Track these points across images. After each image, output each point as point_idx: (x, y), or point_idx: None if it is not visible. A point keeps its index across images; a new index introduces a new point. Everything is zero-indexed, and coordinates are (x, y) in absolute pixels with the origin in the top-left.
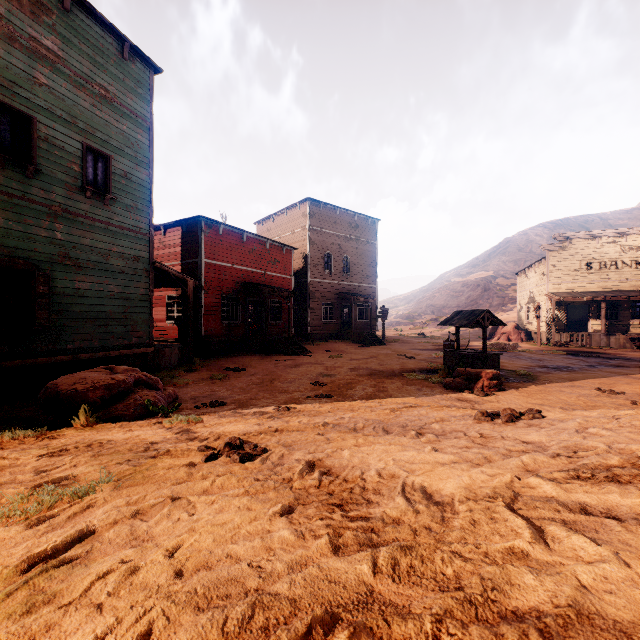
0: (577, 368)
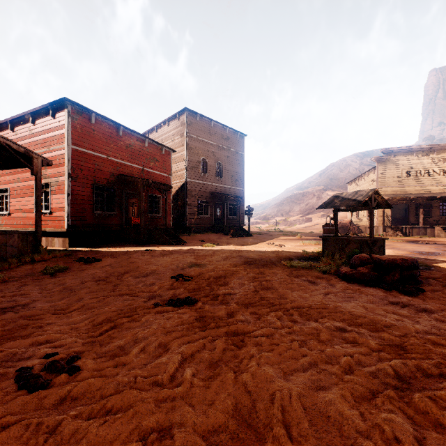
0: (442, 253)
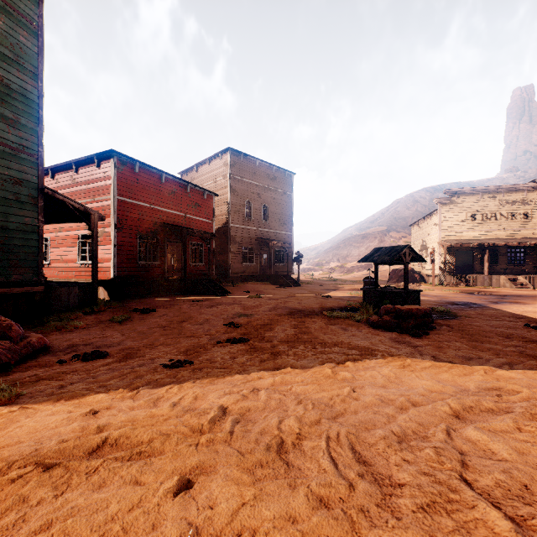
0: (484, 304)
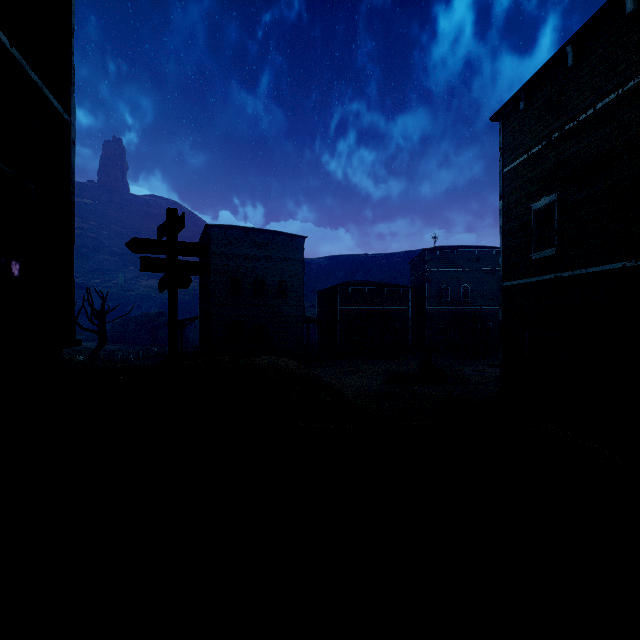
0: None
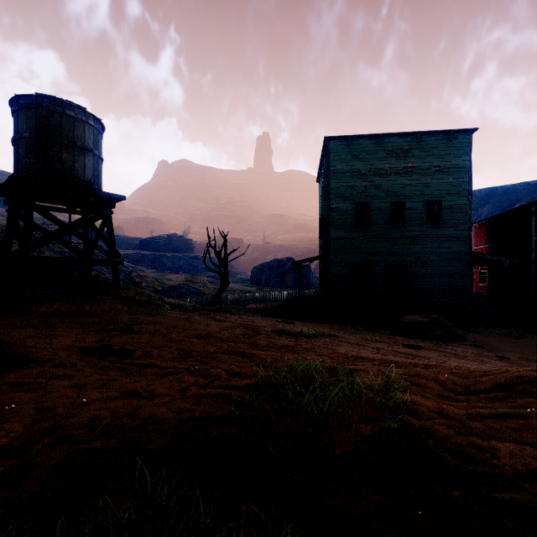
0: None
